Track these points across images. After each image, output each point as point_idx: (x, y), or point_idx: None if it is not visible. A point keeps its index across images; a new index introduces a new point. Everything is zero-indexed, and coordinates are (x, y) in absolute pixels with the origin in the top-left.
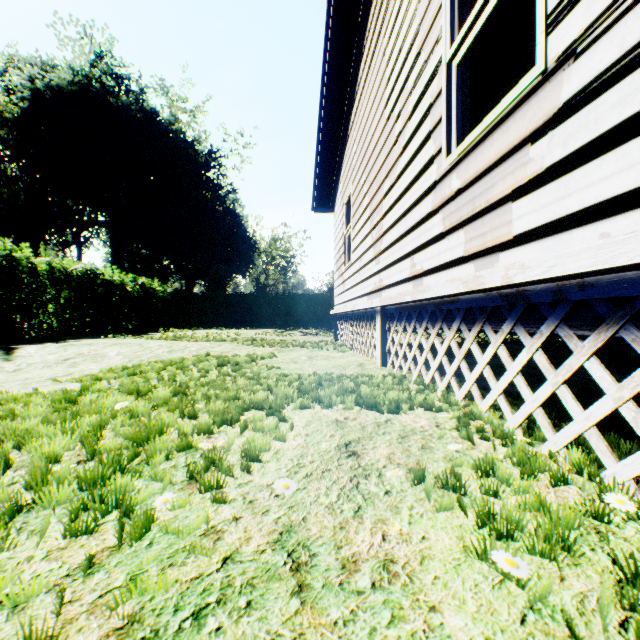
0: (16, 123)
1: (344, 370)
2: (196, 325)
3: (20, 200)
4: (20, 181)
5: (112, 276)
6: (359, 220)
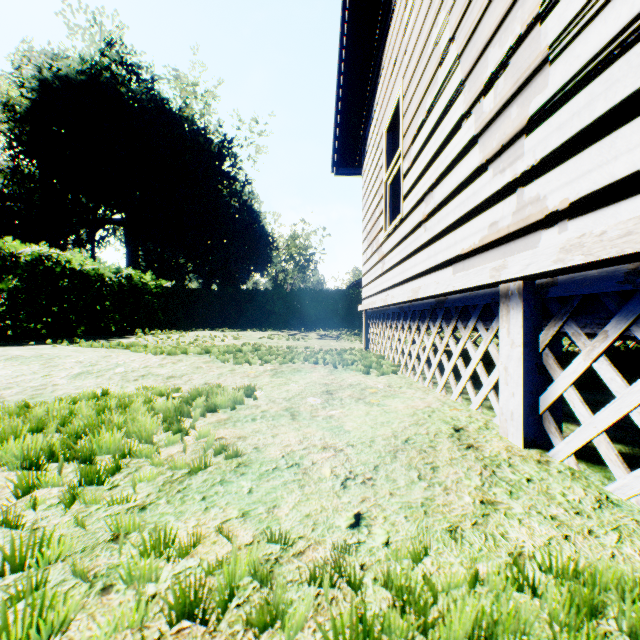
0: (27, 117)
1: (436, 478)
2: (201, 325)
3: (35, 198)
4: (32, 177)
5: (82, 264)
6: (424, 122)
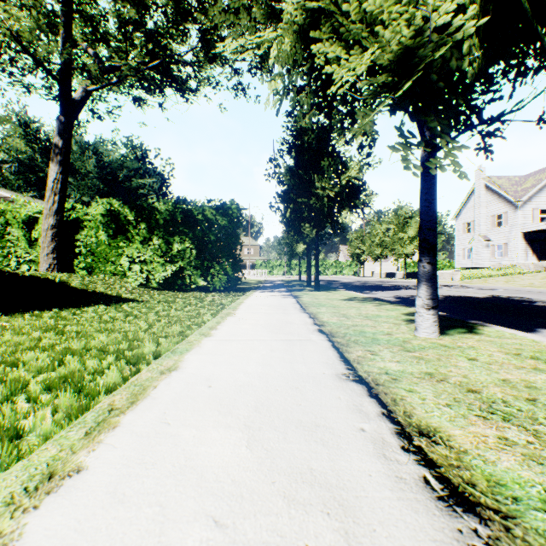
0: None
1: None
2: None
3: None
4: None
5: None
6: None
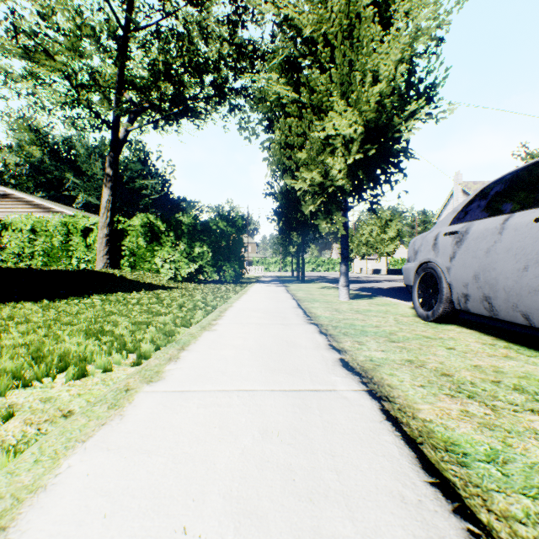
0: None
1: None
2: None
3: None
4: None
5: None
6: None
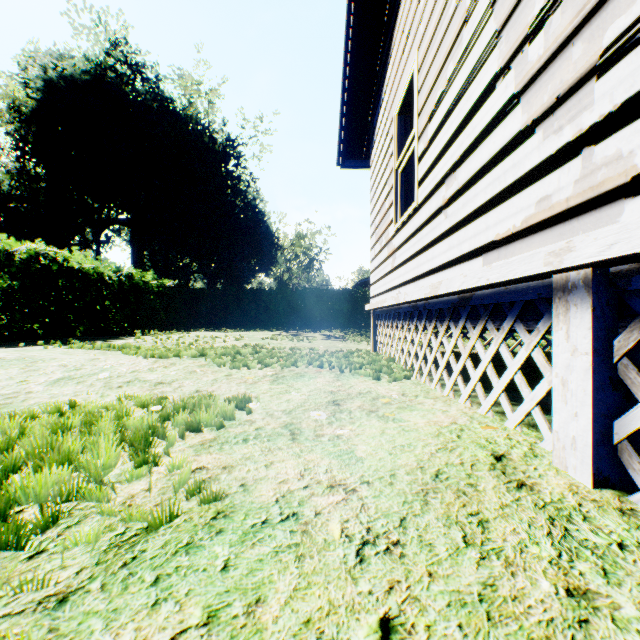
0: (32, 118)
1: (489, 543)
2: (204, 325)
3: (41, 199)
4: (38, 178)
5: (80, 263)
6: (444, 94)
